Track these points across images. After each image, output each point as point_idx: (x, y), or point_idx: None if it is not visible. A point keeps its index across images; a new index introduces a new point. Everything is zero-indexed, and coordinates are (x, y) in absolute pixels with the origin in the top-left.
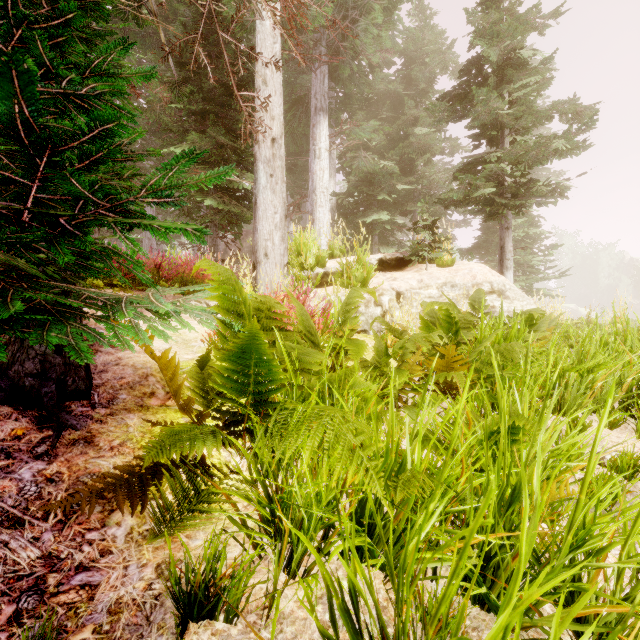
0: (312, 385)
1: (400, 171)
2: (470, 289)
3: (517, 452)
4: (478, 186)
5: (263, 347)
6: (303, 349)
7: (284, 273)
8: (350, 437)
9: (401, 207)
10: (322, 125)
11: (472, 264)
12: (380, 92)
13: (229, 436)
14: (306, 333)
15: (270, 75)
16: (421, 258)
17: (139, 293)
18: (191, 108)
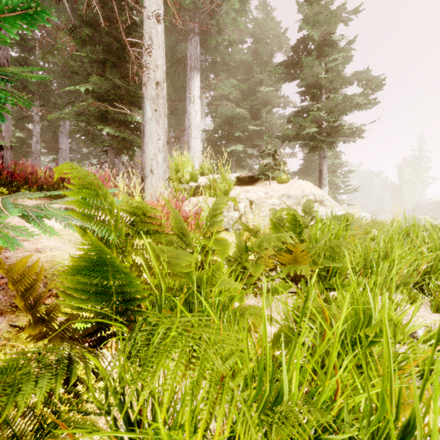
0: (183, 282)
1: (250, 116)
2: (300, 199)
3: (371, 348)
4: (305, 126)
5: (116, 261)
6: (173, 251)
7: (166, 185)
8: (218, 364)
9: (251, 142)
10: (195, 79)
11: (301, 181)
12: (236, 60)
13: (87, 353)
14: (179, 234)
15: (155, 33)
16: (266, 177)
17: (46, 199)
18: (93, 57)
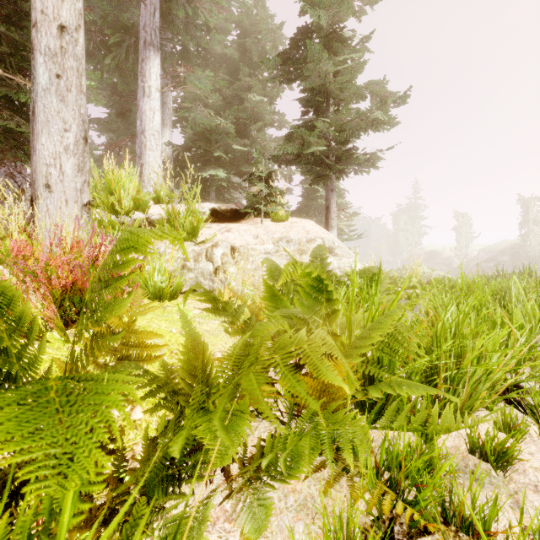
0: None
1: (236, 133)
2: (304, 245)
3: None
4: (311, 144)
5: None
6: None
7: (83, 215)
8: None
9: (237, 167)
10: (152, 61)
11: (304, 221)
12: (217, 54)
13: None
14: None
15: None
16: (257, 211)
17: None
18: None
